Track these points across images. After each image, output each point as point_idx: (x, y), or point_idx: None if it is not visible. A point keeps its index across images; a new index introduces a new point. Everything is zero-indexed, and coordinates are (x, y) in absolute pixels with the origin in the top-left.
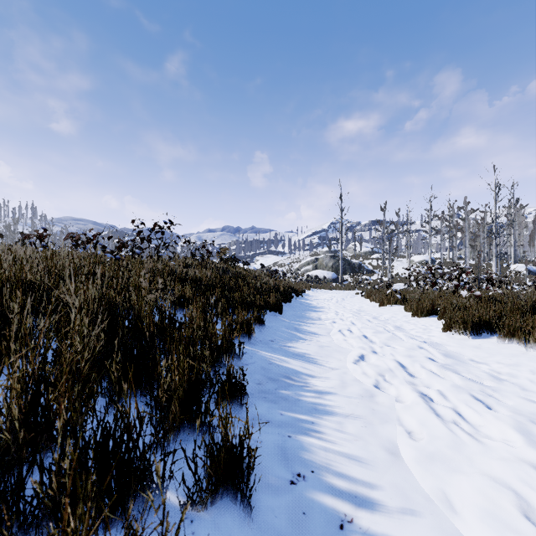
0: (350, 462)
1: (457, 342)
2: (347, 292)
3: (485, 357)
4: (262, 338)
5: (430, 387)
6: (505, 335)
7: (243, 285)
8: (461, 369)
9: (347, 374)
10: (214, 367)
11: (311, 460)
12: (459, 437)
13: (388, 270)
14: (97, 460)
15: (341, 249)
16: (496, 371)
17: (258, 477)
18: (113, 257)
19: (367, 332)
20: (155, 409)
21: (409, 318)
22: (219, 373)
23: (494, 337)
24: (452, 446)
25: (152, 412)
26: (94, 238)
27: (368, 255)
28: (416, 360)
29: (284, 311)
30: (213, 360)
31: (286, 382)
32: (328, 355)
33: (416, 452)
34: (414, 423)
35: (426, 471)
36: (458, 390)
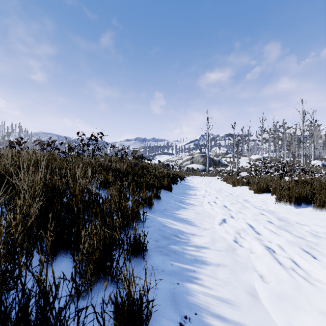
0: (223, 305)
1: (286, 211)
2: (211, 178)
3: (306, 220)
4: (159, 208)
5: (273, 243)
6: (317, 206)
7: (147, 173)
8: (291, 230)
9: (215, 233)
10: (125, 230)
11: (194, 303)
12: (299, 283)
13: (236, 164)
14: (13, 325)
15: (207, 151)
16: (315, 231)
17: (154, 320)
18: (64, 155)
19: (226, 204)
20: (79, 265)
21: (252, 194)
22: (128, 236)
23: (309, 207)
24: (296, 290)
25: (77, 267)
26: (52, 143)
27: (224, 155)
28: (261, 223)
29: (173, 190)
30: (123, 226)
31: (175, 239)
32: (202, 219)
33: (270, 295)
34: (266, 271)
35: (280, 311)
36: (292, 245)
